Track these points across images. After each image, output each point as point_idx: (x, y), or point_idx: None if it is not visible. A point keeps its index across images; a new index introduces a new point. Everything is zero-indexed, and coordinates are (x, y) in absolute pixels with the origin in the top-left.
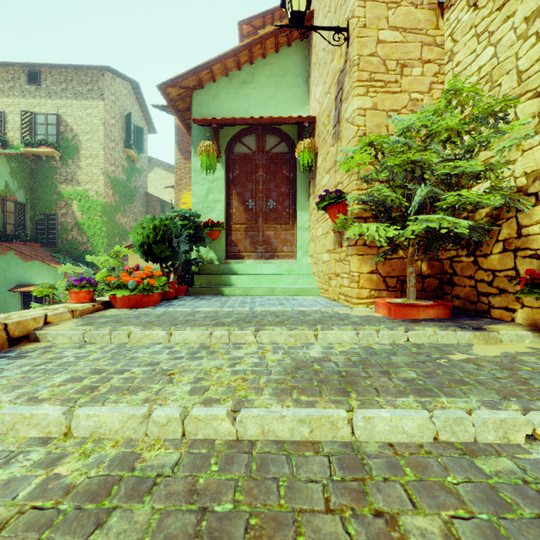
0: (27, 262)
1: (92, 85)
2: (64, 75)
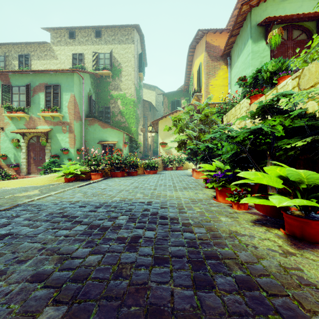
0: (104, 129)
1: (128, 36)
2: (113, 31)
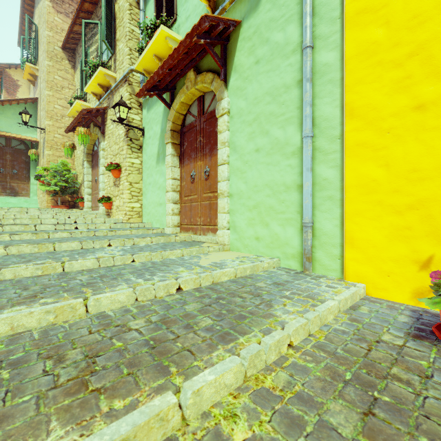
0: None
1: None
2: None
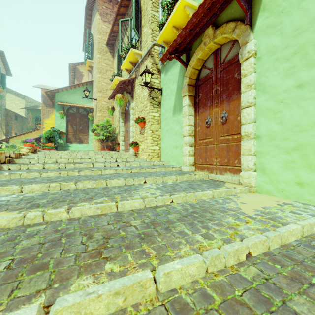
0: None
1: None
2: None
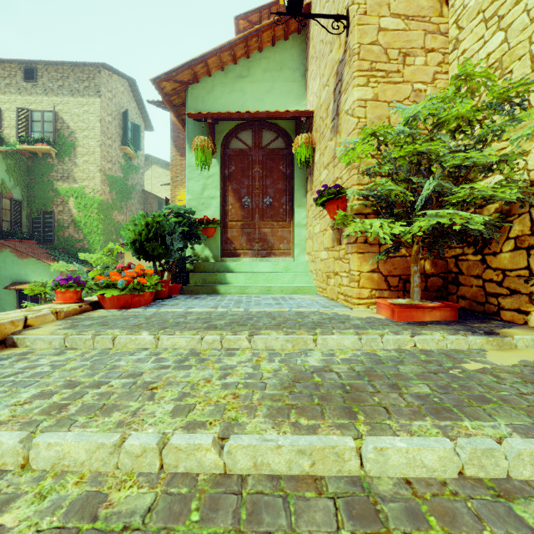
0: (23, 260)
1: (88, 82)
2: (61, 72)
